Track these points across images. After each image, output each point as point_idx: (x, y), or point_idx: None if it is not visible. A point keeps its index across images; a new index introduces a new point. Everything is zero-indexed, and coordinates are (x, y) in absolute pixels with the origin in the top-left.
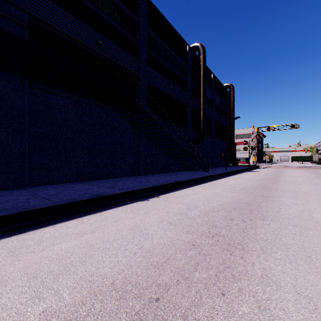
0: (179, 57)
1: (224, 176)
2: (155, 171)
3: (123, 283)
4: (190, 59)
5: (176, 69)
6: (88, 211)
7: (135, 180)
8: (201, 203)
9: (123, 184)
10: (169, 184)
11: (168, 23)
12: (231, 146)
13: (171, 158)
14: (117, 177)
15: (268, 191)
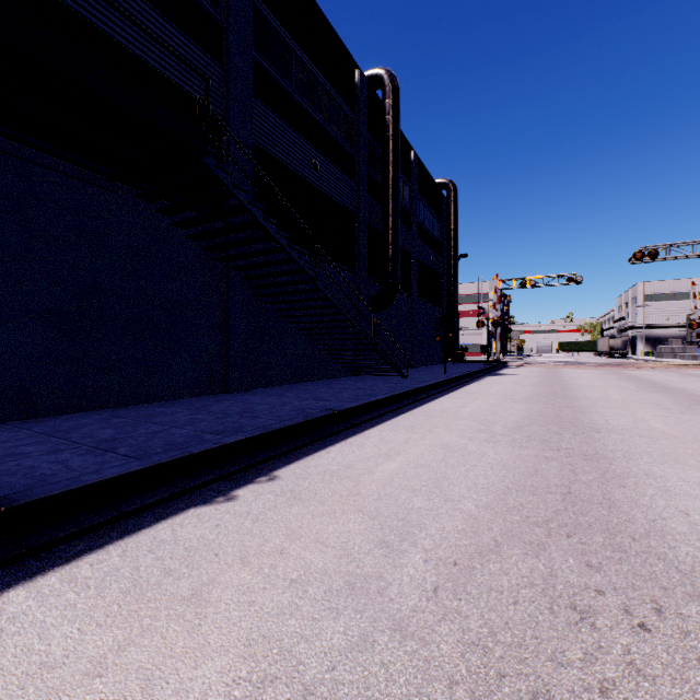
0: (338, 93)
1: (447, 388)
2: (275, 380)
3: None
4: (364, 105)
5: (329, 121)
6: None
7: (209, 411)
8: (422, 502)
9: (159, 429)
10: (310, 421)
11: None
12: (452, 319)
13: (318, 345)
14: (157, 401)
15: (584, 436)
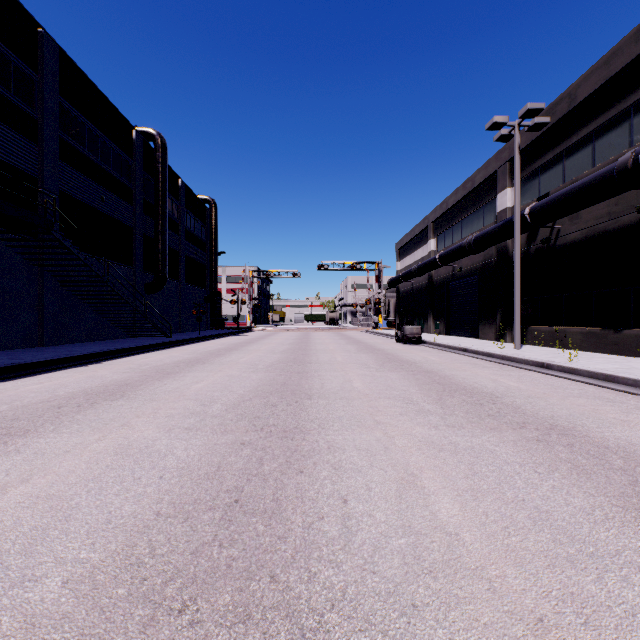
0: (120, 148)
1: (194, 342)
2: (74, 339)
3: (104, 385)
4: (140, 154)
5: (113, 167)
6: (15, 377)
7: (46, 351)
8: (154, 362)
9: (32, 355)
10: (110, 351)
11: (99, 91)
12: (213, 298)
13: (105, 317)
14: None
15: (228, 351)
